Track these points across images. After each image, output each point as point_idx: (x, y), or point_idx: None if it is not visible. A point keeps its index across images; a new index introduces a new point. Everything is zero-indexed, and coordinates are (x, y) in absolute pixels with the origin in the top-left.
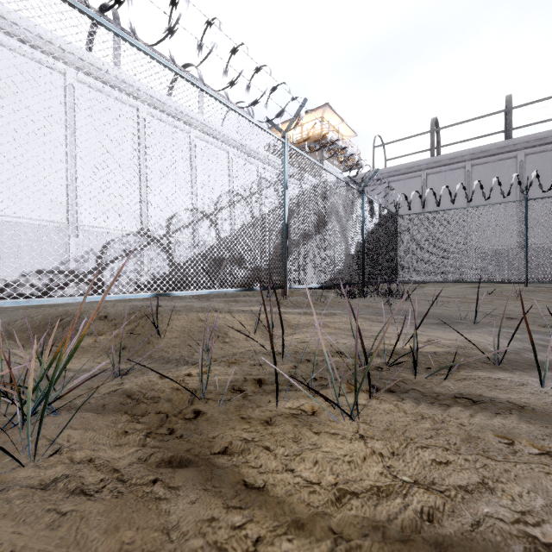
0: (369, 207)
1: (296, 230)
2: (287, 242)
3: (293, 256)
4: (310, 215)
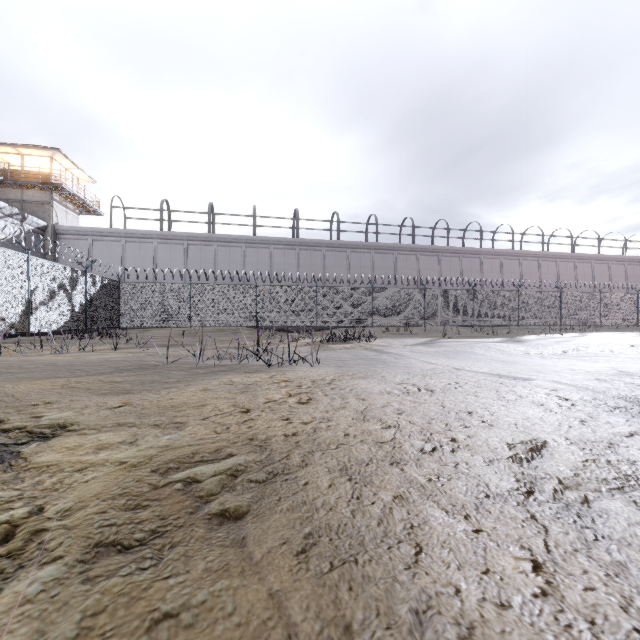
0: (92, 280)
1: (36, 301)
2: (30, 308)
3: (34, 315)
4: (45, 291)
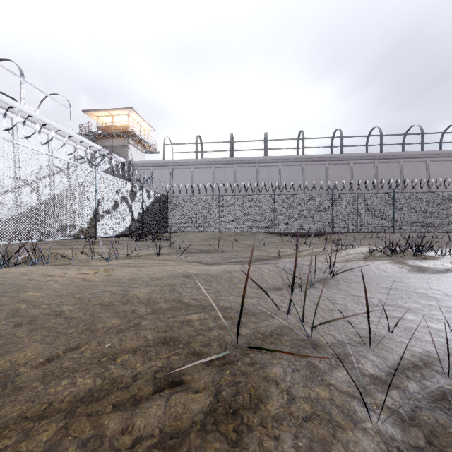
0: (147, 194)
1: (102, 210)
2: (97, 216)
3: (100, 222)
4: (110, 202)
